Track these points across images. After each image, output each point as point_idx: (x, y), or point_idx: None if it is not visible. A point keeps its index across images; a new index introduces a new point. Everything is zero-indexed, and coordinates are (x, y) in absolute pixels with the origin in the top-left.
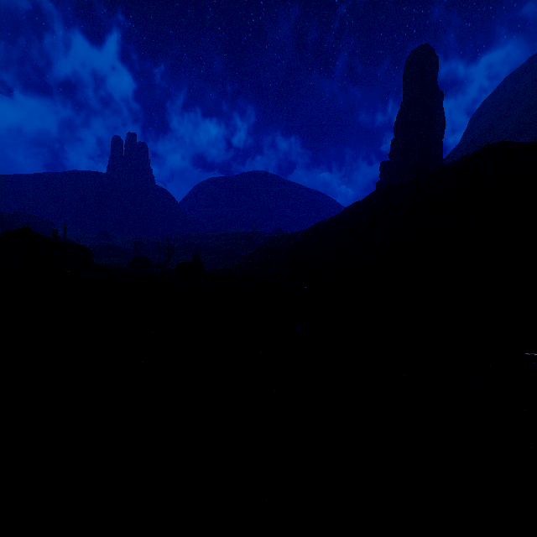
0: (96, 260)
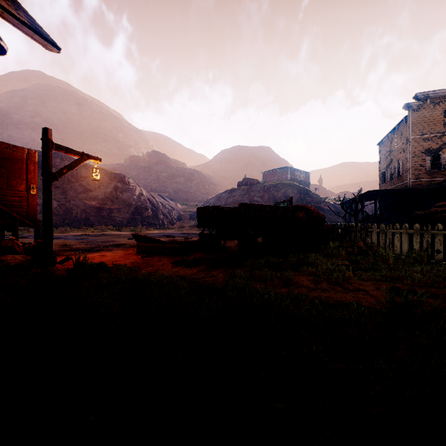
0: None
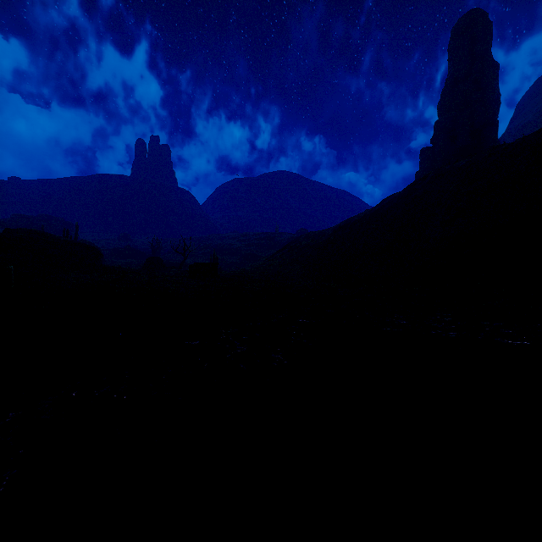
0: (111, 261)
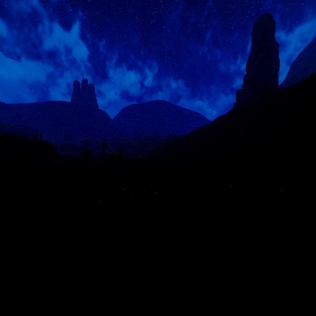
0: (61, 152)
